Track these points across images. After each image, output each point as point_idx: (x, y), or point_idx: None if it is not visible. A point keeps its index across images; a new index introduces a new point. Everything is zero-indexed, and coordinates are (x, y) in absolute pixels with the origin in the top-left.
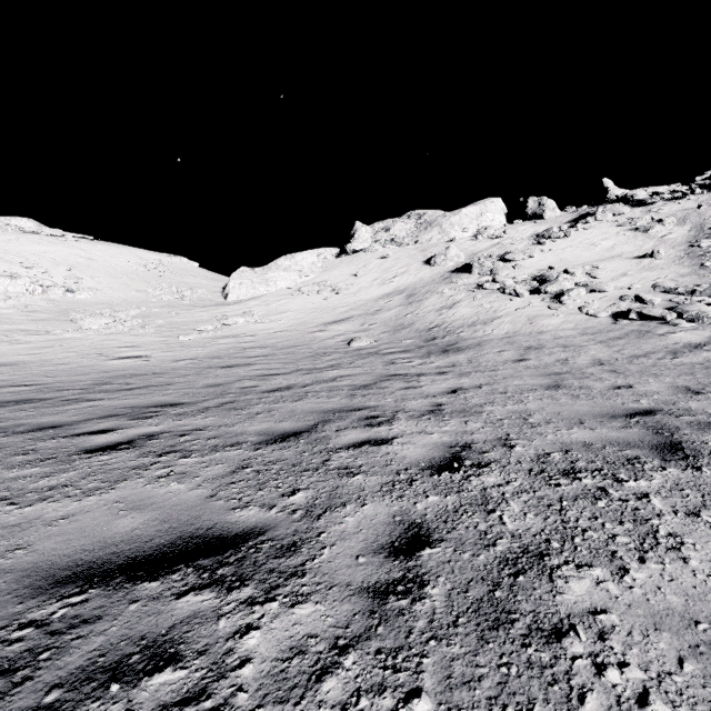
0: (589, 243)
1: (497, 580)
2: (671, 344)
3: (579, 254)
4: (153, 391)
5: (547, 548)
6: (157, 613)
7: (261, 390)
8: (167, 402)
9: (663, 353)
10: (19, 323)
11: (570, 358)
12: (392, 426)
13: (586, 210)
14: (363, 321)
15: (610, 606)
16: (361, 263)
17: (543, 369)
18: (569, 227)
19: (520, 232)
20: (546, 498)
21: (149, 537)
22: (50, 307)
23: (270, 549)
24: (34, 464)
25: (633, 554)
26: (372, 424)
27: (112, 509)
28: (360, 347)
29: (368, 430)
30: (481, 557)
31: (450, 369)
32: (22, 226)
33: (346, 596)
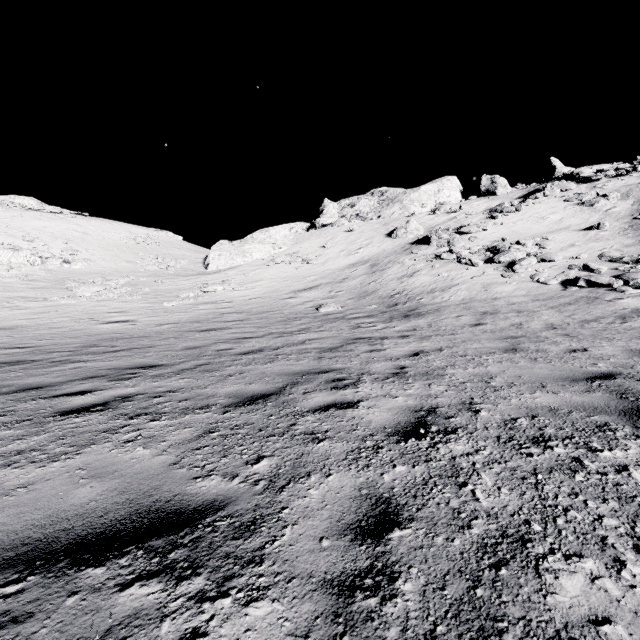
0: (538, 217)
1: (476, 573)
2: (620, 310)
3: (529, 227)
4: (135, 353)
5: (528, 531)
6: (95, 611)
7: (235, 352)
8: (146, 364)
9: (613, 318)
10: (20, 291)
11: (524, 322)
12: (358, 388)
13: (535, 187)
14: (331, 289)
15: (613, 612)
16: (329, 236)
17: (499, 333)
18: (519, 202)
19: (474, 207)
20: (518, 469)
21: (104, 510)
22: (48, 276)
23: (228, 527)
24: (9, 426)
25: (626, 542)
26: (338, 387)
27: (73, 477)
28: (328, 312)
29: (334, 393)
30: (456, 541)
31: (411, 333)
32: (25, 203)
33: (307, 591)
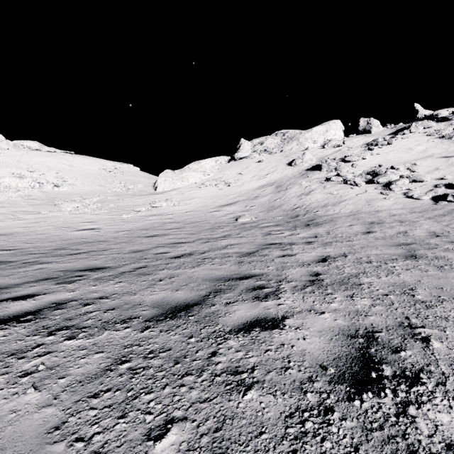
0: (407, 148)
1: None
2: None
3: (400, 156)
4: (91, 256)
5: None
6: None
7: (169, 256)
8: (95, 266)
9: None
10: (22, 207)
11: (408, 231)
12: (279, 299)
13: (402, 126)
14: (246, 204)
15: None
16: (244, 166)
17: (391, 240)
18: (390, 137)
19: (354, 142)
20: None
21: None
22: (43, 196)
23: None
24: None
25: None
26: (260, 297)
27: None
28: (244, 222)
29: (256, 305)
30: None
31: (314, 239)
32: (31, 146)
33: None
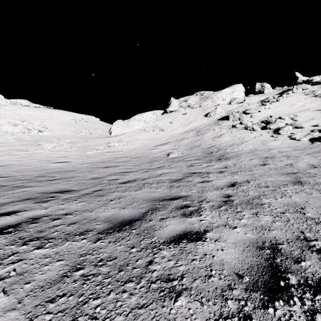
0: (290, 104)
1: None
2: None
3: (285, 109)
4: (62, 181)
5: None
6: None
7: (119, 182)
8: (64, 189)
9: None
10: (15, 146)
11: (293, 163)
12: (201, 216)
13: (286, 88)
14: (175, 144)
15: None
16: (174, 117)
17: (281, 170)
18: (278, 96)
19: (252, 100)
20: None
21: None
22: (31, 138)
23: None
24: None
25: None
26: (186, 214)
27: None
28: (174, 157)
29: (183, 220)
30: None
31: (224, 169)
32: (22, 103)
33: None
